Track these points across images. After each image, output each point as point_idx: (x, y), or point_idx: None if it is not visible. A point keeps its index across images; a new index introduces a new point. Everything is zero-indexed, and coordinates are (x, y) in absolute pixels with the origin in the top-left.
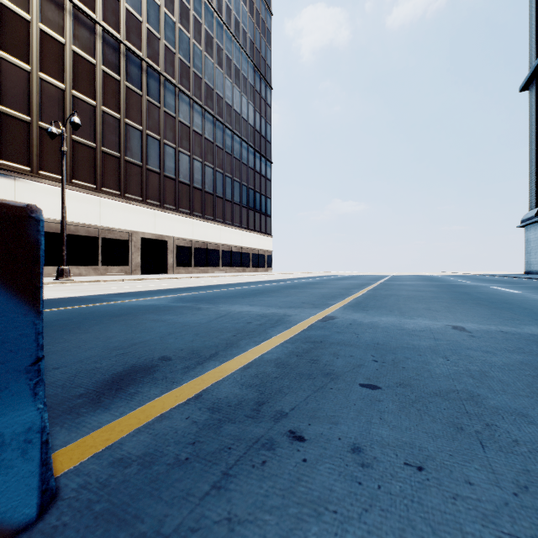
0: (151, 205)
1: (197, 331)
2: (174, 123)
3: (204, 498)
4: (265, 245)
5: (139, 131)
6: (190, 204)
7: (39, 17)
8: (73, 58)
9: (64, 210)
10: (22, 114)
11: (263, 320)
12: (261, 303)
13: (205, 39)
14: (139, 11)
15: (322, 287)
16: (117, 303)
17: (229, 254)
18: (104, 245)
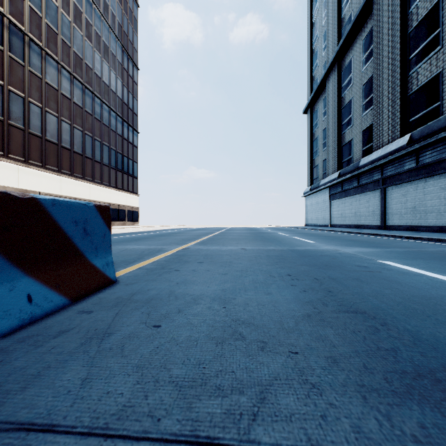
0: (14, 160)
1: (116, 256)
2: (40, 83)
3: (157, 277)
4: (132, 203)
5: None
6: (58, 162)
7: None
8: None
9: None
10: None
11: (151, 250)
12: (144, 244)
13: (74, 11)
14: None
15: (182, 235)
16: None
17: None
18: None
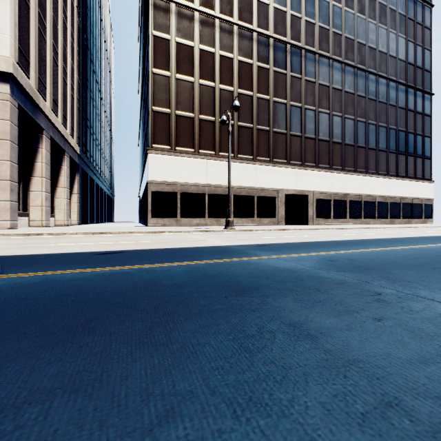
0: (294, 165)
1: None
2: (314, 87)
3: None
4: (421, 193)
5: (284, 104)
6: (329, 159)
7: (219, 47)
8: (238, 66)
9: (229, 176)
10: (210, 117)
11: None
12: None
13: None
14: (284, 3)
15: None
16: (251, 261)
17: (372, 204)
18: (258, 202)
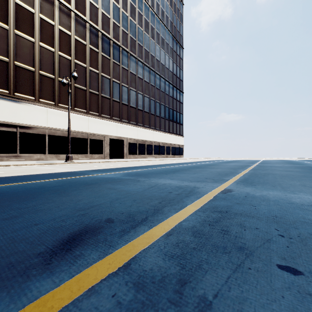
0: (115, 120)
1: (135, 198)
2: (127, 73)
3: None
4: (179, 142)
5: (109, 79)
6: (136, 119)
7: (59, 22)
8: (75, 42)
9: (69, 124)
10: (50, 75)
11: (180, 191)
12: (178, 177)
13: (144, 23)
14: (109, 12)
15: (216, 167)
16: (91, 176)
17: (158, 147)
18: (90, 143)
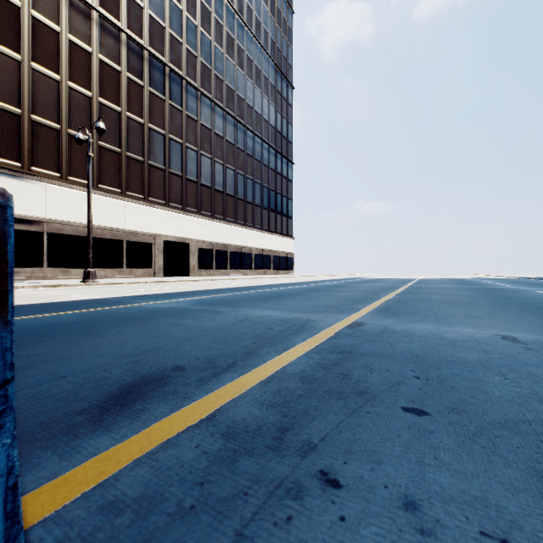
0: (174, 208)
1: (215, 337)
2: (196, 126)
3: None
4: (286, 247)
5: (162, 135)
6: (211, 207)
7: (68, 28)
8: (99, 66)
9: (90, 214)
10: (52, 123)
11: (285, 326)
12: (283, 306)
13: (226, 41)
14: (162, 17)
15: (346, 290)
16: (137, 306)
17: (250, 256)
18: (129, 248)
